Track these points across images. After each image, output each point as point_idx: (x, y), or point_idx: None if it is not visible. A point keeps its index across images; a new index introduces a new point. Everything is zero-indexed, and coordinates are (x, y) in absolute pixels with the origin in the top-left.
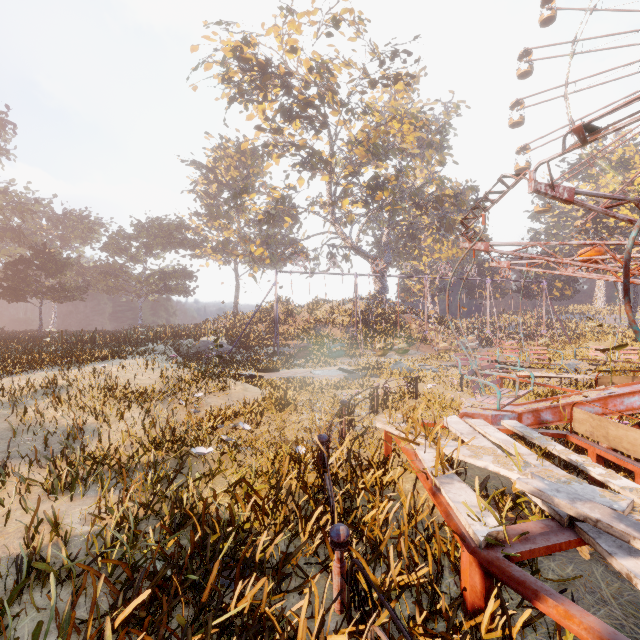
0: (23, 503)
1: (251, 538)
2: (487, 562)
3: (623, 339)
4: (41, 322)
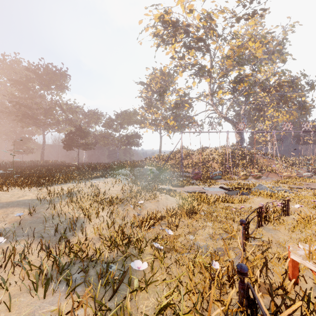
0: (21, 287)
1: None
2: None
3: None
4: (78, 159)
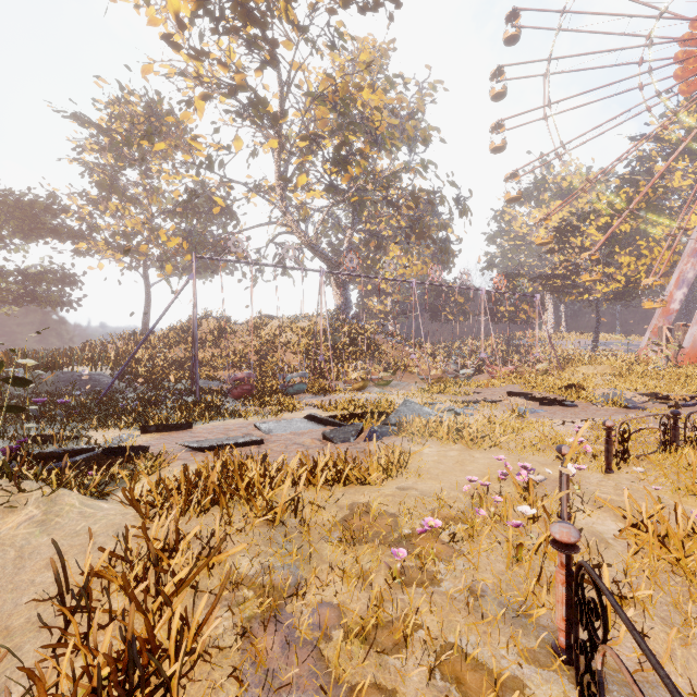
0: None
1: None
2: None
3: (616, 363)
4: None
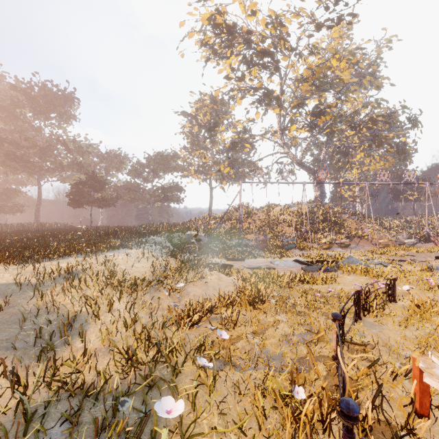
0: None
1: None
2: None
3: None
4: (91, 221)
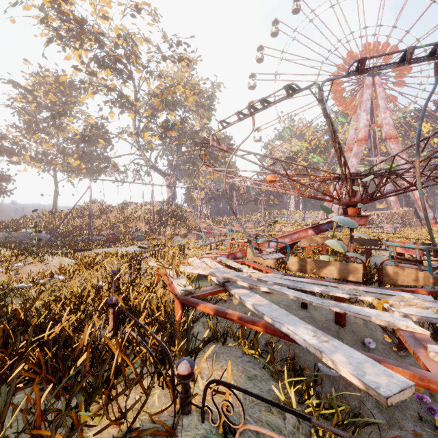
0: None
1: (59, 314)
2: (183, 300)
3: (297, 226)
4: None
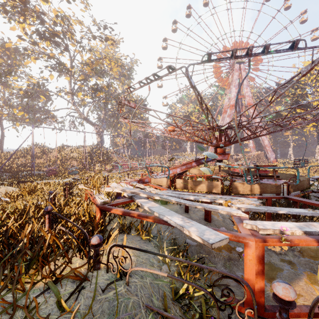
0: None
1: (5, 221)
2: (101, 207)
3: None
4: None
